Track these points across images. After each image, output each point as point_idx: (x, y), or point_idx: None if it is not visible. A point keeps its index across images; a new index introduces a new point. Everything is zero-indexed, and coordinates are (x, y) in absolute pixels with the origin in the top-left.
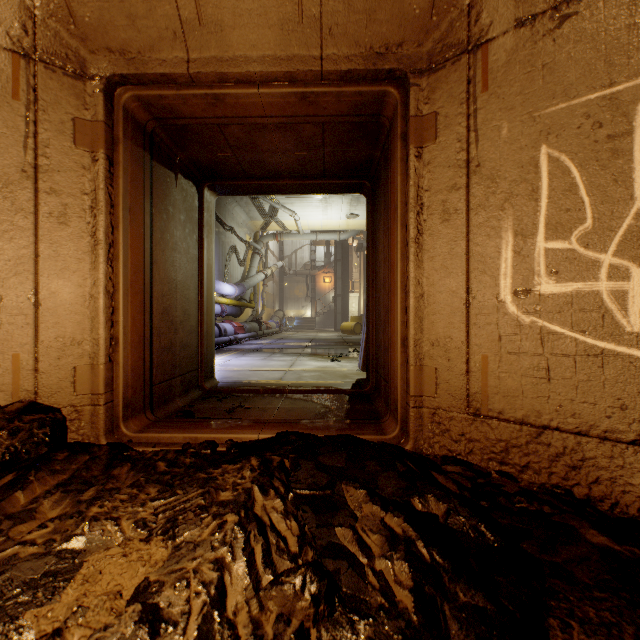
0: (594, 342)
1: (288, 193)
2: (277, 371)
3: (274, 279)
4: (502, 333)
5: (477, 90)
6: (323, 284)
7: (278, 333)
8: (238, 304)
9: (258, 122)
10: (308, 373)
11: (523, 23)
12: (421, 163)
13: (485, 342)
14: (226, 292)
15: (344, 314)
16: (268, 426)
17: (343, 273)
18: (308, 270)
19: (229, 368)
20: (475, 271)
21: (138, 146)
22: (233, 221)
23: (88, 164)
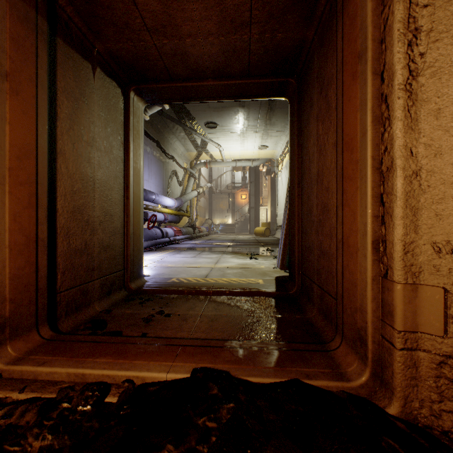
0: None
1: (212, 98)
2: (204, 268)
3: (205, 196)
4: None
5: None
6: (240, 200)
7: (207, 235)
8: (177, 213)
9: None
10: (231, 270)
11: None
12: None
13: None
14: (167, 204)
15: (256, 221)
16: (183, 354)
17: (255, 191)
18: (229, 189)
19: (164, 264)
20: None
21: (25, 2)
22: (174, 152)
23: None
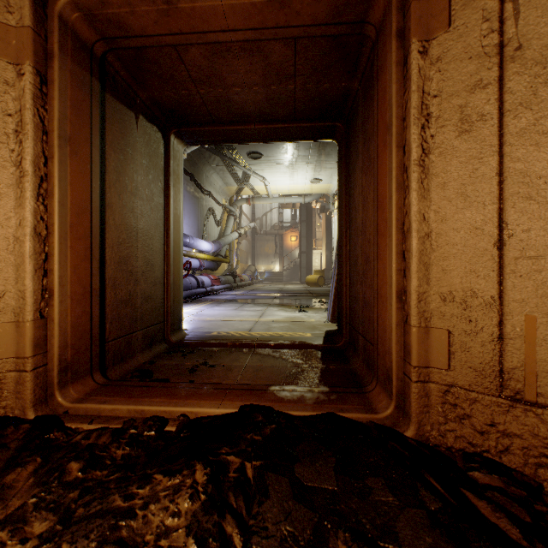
0: None
1: (257, 140)
2: (247, 321)
3: (247, 238)
4: None
5: None
6: (290, 242)
7: (250, 285)
8: (215, 259)
9: (220, 40)
10: (277, 324)
11: None
12: (427, 61)
13: (531, 297)
14: (204, 248)
15: (308, 268)
16: (230, 395)
17: (307, 232)
18: (276, 230)
19: (202, 318)
20: (513, 197)
21: (82, 68)
22: (211, 186)
23: (12, 79)
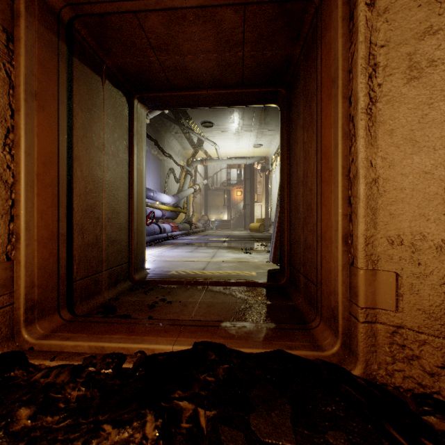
0: None
1: (209, 105)
2: (201, 262)
3: (201, 193)
4: None
5: None
6: (236, 196)
7: (204, 231)
8: (174, 210)
9: (176, 5)
10: (226, 264)
11: None
12: (374, 12)
13: None
14: (165, 201)
15: (251, 218)
16: (185, 331)
17: (250, 188)
18: (225, 186)
19: (163, 259)
20: None
21: (49, 30)
22: (171, 150)
23: None
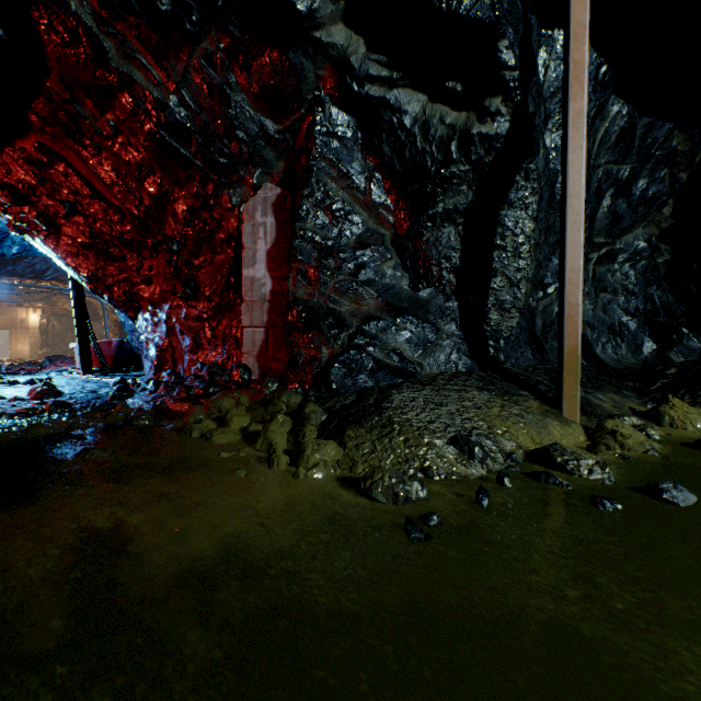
0: (26, 352)
1: None
2: None
3: None
4: (20, 351)
5: (18, 332)
6: None
7: None
8: None
9: None
10: None
11: (21, 328)
12: (12, 336)
13: (18, 352)
14: None
15: None
16: None
17: None
18: None
19: None
20: (17, 346)
21: None
22: None
23: None
